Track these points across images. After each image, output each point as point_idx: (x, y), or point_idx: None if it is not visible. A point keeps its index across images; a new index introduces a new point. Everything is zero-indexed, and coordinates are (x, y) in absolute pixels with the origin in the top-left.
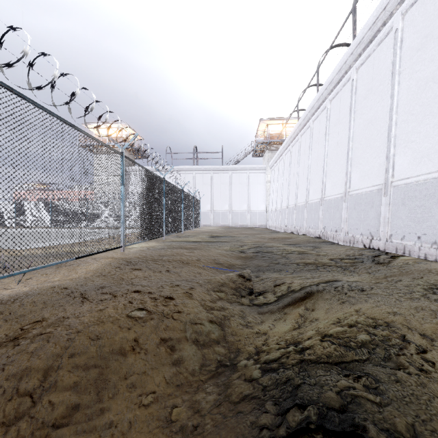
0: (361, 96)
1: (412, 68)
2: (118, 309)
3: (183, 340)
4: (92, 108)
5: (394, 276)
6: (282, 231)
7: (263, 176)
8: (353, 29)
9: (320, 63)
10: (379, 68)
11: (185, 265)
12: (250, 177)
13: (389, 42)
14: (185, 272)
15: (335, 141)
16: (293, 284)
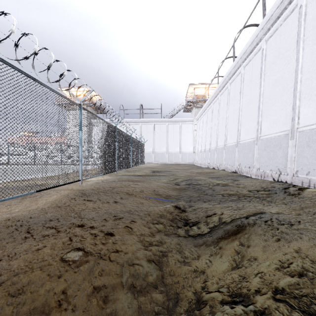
0: (270, 61)
1: (315, 36)
2: (55, 249)
3: (118, 287)
4: (51, 64)
5: (309, 207)
6: (206, 167)
7: (191, 126)
8: (263, 9)
9: (236, 39)
10: (285, 38)
11: (130, 196)
12: (182, 127)
13: (294, 16)
14: (129, 202)
15: (248, 98)
16: (223, 215)
